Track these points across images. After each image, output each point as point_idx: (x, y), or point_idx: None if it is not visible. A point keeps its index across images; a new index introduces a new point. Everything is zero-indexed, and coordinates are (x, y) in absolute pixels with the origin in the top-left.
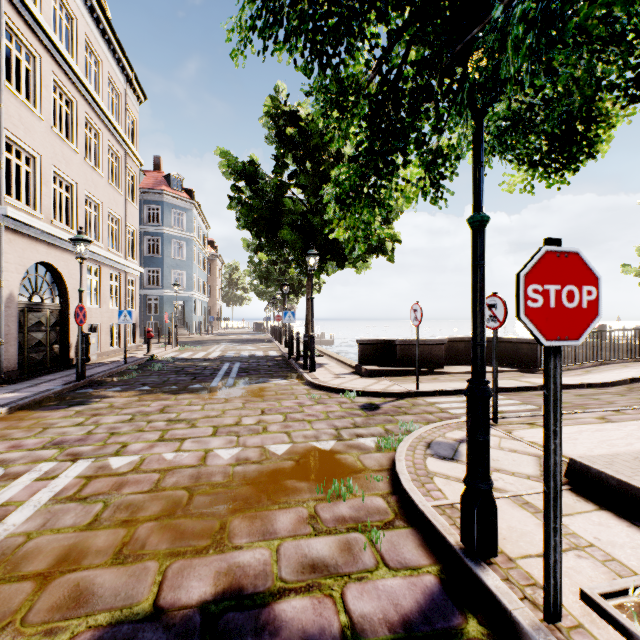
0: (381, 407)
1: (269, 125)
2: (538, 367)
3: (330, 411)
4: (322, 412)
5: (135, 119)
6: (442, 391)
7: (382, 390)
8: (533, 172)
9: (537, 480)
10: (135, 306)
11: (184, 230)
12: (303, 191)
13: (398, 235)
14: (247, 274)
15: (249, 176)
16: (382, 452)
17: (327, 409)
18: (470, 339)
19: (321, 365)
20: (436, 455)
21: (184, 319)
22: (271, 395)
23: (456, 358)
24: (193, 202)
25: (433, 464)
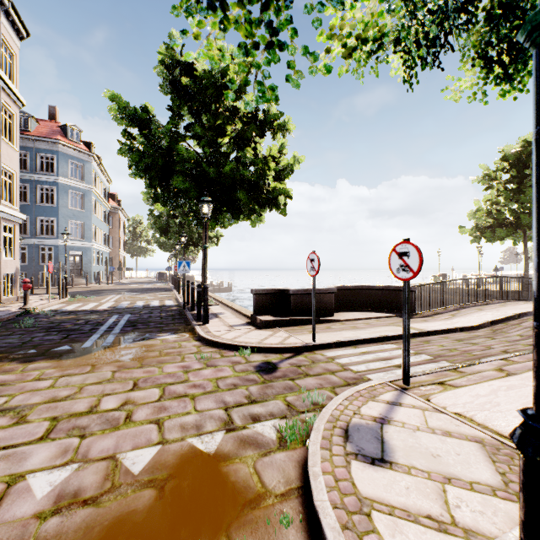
0: (279, 367)
1: (164, 75)
2: (413, 312)
3: (221, 377)
4: (211, 380)
5: (15, 54)
6: (339, 342)
7: (279, 344)
8: (486, 73)
9: (508, 497)
10: (14, 255)
11: (82, 181)
12: (199, 142)
13: (290, 191)
14: (149, 227)
15: (142, 123)
16: (287, 449)
17: (217, 374)
18: (355, 287)
19: (216, 315)
20: (361, 455)
21: (82, 269)
22: (153, 357)
23: (343, 305)
24: (92, 155)
25: (362, 477)
